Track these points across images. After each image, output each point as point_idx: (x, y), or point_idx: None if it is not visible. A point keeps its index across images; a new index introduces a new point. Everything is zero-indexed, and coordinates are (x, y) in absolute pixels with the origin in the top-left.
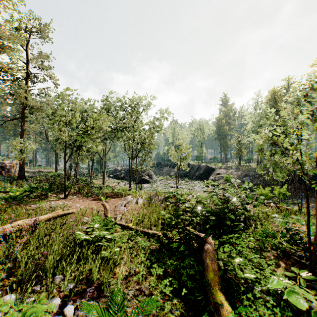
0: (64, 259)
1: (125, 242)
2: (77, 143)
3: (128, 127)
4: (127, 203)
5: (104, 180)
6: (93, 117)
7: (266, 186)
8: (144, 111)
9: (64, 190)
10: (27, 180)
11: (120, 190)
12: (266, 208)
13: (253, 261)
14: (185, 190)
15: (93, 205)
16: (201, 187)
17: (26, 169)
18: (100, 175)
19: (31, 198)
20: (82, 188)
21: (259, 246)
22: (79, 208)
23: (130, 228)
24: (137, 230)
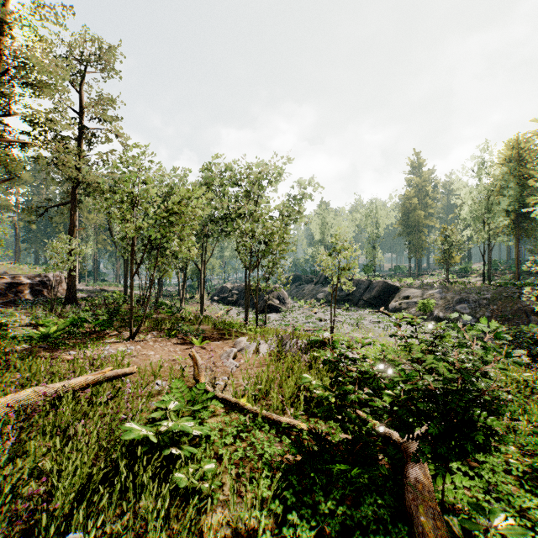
0: (94, 488)
1: (229, 443)
2: (158, 243)
3: (243, 214)
4: (238, 351)
5: (202, 306)
6: (180, 195)
7: (503, 323)
8: (272, 185)
9: (130, 325)
10: (80, 305)
11: (228, 325)
12: (521, 371)
13: (530, 515)
14: (346, 326)
15: (178, 354)
16: (375, 322)
17: (83, 286)
18: (198, 296)
19: (76, 337)
20: (162, 322)
21: (534, 470)
22: (153, 359)
23: (241, 408)
24: (256, 414)
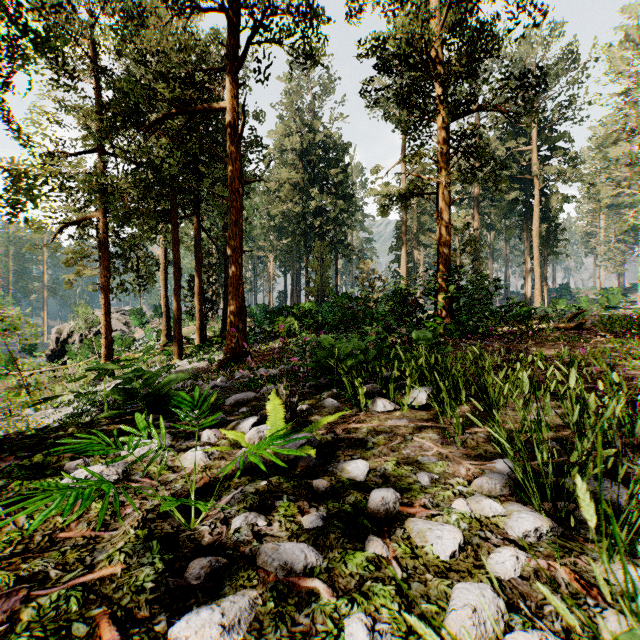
0: None
1: None
2: None
3: None
4: None
5: None
6: None
7: None
8: None
9: None
10: None
11: None
12: None
13: None
14: None
15: None
16: None
17: None
18: None
19: None
20: None
21: None
22: None
23: None
24: None
